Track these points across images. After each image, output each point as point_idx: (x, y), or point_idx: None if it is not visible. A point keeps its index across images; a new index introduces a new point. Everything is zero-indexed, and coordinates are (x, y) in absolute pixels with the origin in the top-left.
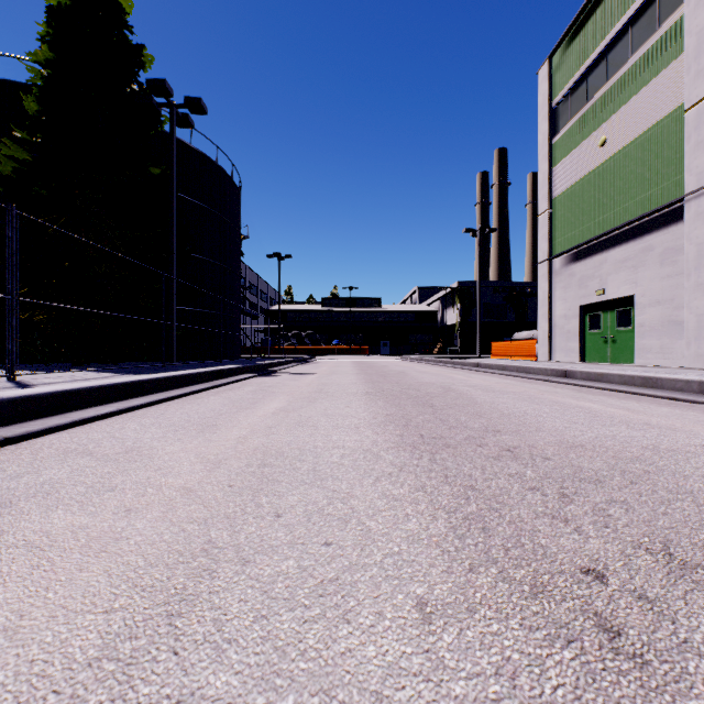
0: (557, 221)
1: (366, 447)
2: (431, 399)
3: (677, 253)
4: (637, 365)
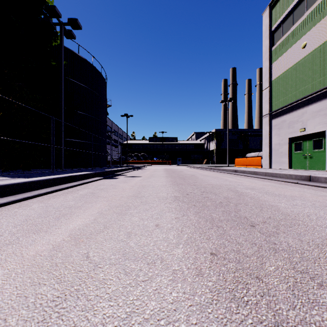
0: (274, 92)
1: None
2: (239, 209)
3: None
4: None
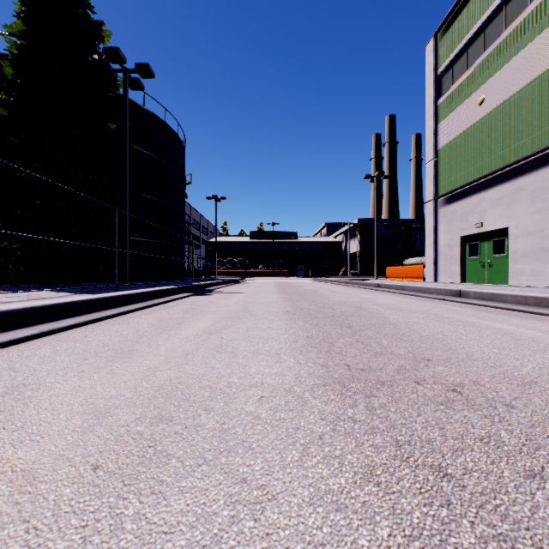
0: (441, 168)
1: (288, 384)
2: (347, 319)
3: (546, 192)
4: (511, 286)
